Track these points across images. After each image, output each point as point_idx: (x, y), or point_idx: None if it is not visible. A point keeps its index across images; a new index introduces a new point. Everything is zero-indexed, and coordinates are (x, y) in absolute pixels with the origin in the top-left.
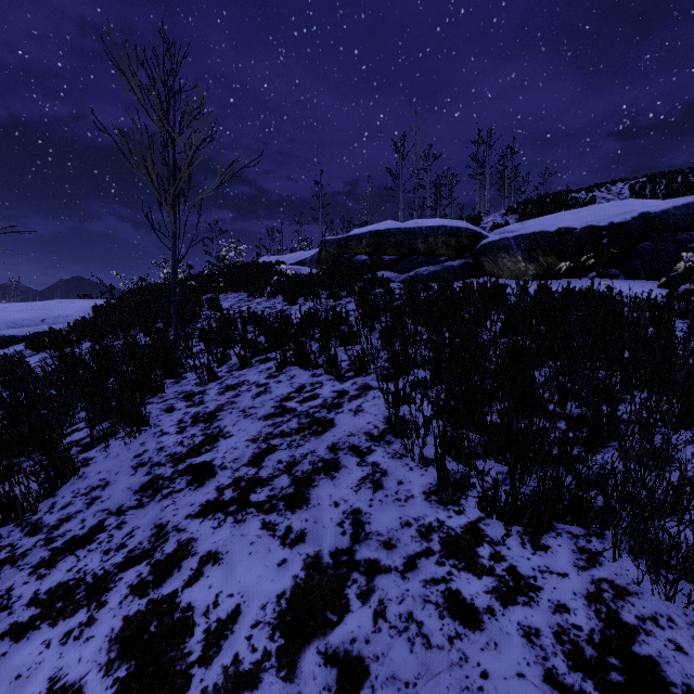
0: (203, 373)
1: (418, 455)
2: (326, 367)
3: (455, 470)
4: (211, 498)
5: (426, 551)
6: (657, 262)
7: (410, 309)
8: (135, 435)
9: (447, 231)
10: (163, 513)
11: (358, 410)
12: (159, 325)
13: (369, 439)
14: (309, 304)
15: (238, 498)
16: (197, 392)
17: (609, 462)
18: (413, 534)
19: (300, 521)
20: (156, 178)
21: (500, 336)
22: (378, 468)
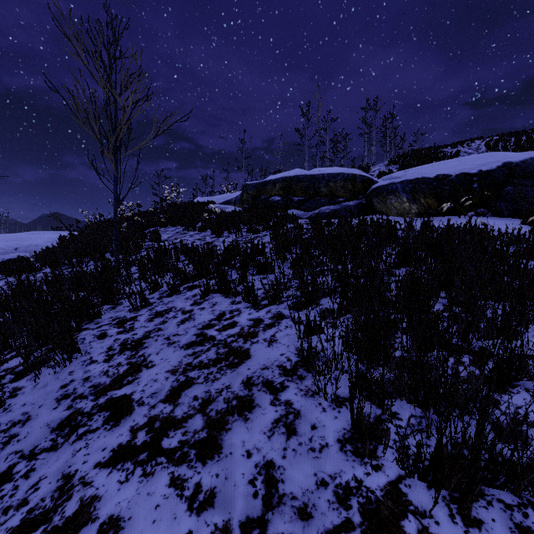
0: (135, 300)
1: (330, 396)
2: (244, 295)
3: (368, 411)
4: (124, 441)
5: (346, 524)
6: (518, 203)
7: (316, 242)
8: (64, 363)
9: (344, 177)
10: (73, 459)
11: (272, 340)
12: (108, 254)
13: (282, 373)
14: (232, 236)
15: (149, 443)
16: (129, 318)
17: (523, 405)
18: (330, 497)
19: (211, 476)
20: (98, 130)
21: (395, 267)
22: (292, 409)
